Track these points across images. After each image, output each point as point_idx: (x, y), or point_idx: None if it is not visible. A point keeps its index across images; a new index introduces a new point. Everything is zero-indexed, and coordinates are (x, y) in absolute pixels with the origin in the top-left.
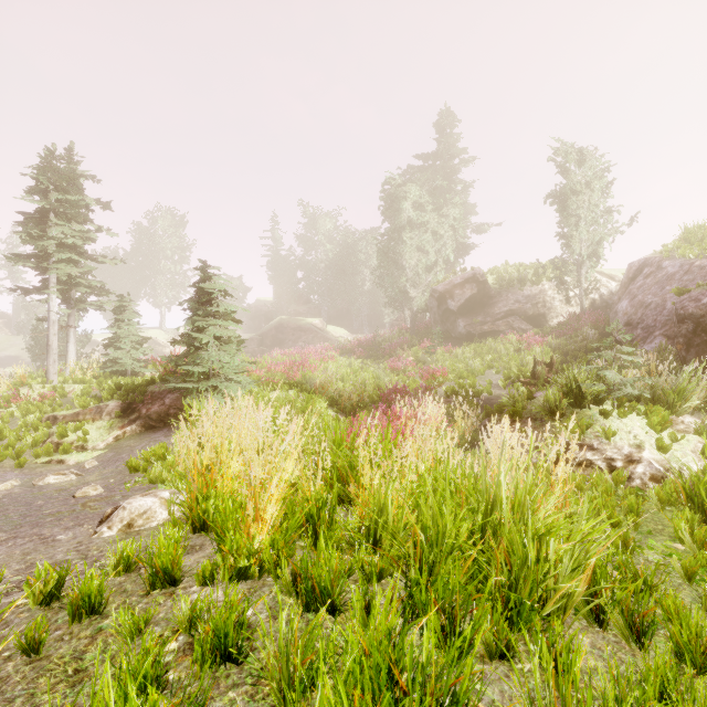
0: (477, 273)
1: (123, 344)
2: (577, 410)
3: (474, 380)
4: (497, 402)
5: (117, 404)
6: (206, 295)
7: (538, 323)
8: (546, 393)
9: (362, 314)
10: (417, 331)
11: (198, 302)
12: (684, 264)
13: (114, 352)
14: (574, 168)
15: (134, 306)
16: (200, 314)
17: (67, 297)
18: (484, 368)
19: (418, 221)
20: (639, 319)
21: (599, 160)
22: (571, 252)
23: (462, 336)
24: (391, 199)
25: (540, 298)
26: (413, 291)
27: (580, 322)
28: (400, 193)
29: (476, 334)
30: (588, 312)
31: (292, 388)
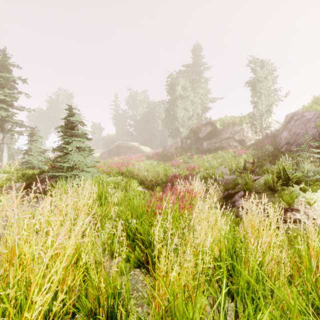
0: (212, 120)
1: (32, 152)
2: (284, 187)
3: (214, 171)
4: (227, 182)
5: (21, 185)
6: (70, 123)
7: (242, 143)
8: (267, 177)
9: (157, 140)
10: (183, 148)
11: (67, 128)
12: (316, 113)
13: (27, 157)
14: (259, 69)
15: (47, 136)
16: (67, 134)
17: (2, 128)
18: (218, 165)
19: (184, 95)
20: (293, 141)
21: (270, 66)
22: (258, 109)
23: (205, 150)
24: (171, 85)
25: (242, 132)
26: (182, 129)
27: (263, 142)
28: (175, 82)
29: (212, 149)
30: (266, 138)
31: (120, 175)
